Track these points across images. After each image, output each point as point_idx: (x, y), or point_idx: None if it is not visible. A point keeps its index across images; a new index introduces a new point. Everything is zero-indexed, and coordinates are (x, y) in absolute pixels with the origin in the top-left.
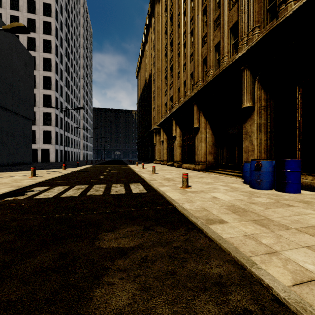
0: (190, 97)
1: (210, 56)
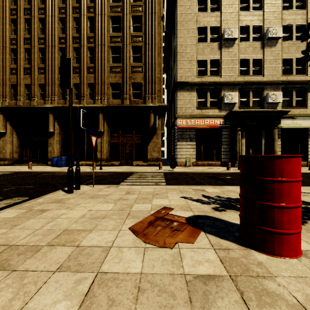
0: None
1: (21, 88)
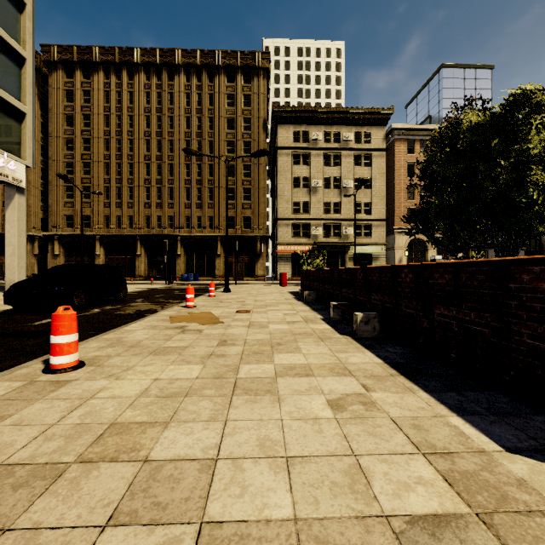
0: (135, 234)
1: (154, 219)
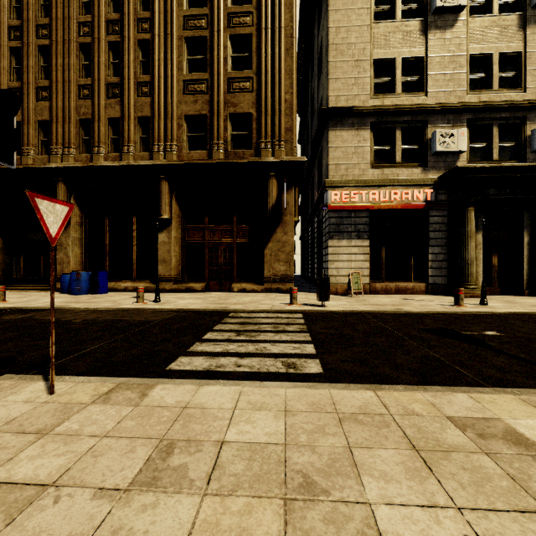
0: None
1: None
